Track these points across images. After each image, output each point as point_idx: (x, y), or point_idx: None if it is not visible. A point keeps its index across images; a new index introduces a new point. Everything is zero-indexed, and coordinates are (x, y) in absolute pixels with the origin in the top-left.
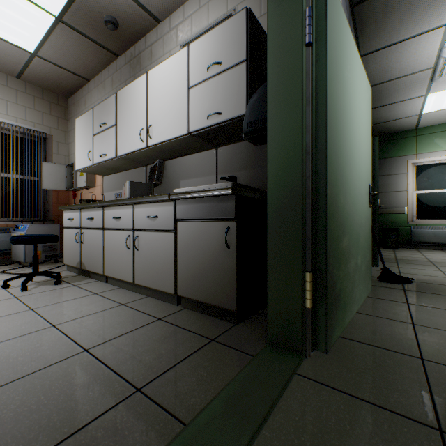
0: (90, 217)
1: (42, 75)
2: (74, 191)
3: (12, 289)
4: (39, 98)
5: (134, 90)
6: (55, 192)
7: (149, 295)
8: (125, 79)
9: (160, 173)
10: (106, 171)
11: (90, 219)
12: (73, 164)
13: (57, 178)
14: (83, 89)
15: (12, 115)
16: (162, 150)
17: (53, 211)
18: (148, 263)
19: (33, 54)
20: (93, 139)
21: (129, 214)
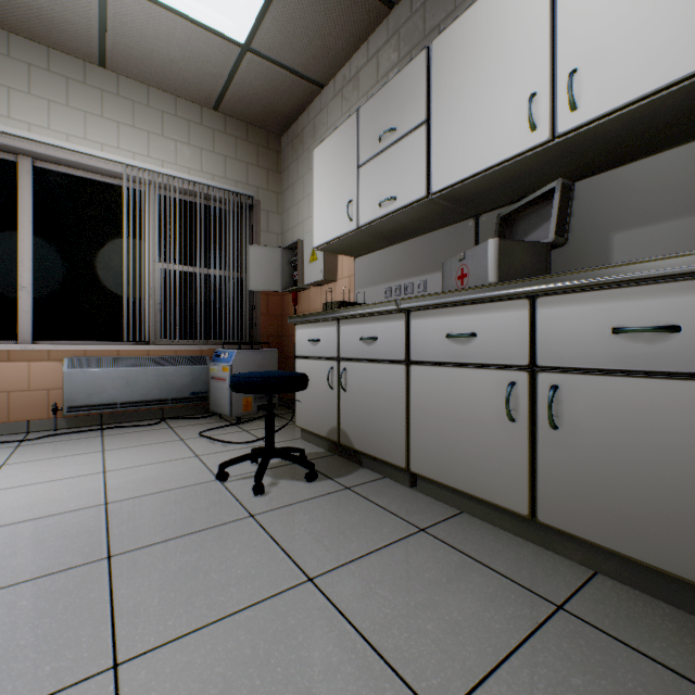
0: (366, 335)
1: (250, 94)
2: (295, 292)
3: (233, 485)
4: (242, 140)
5: (493, 10)
6: (263, 296)
7: (601, 570)
8: (411, 45)
9: (564, 214)
10: (370, 243)
11: (368, 339)
12: (294, 244)
13: (269, 272)
14: (311, 108)
15: (207, 171)
16: (582, 148)
17: (261, 328)
18: (615, 476)
19: (244, 47)
20: (358, 175)
21: (510, 324)
